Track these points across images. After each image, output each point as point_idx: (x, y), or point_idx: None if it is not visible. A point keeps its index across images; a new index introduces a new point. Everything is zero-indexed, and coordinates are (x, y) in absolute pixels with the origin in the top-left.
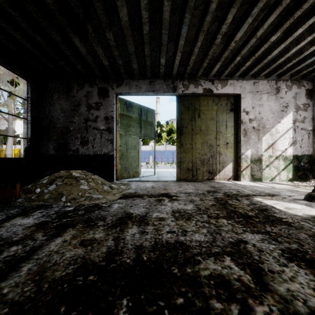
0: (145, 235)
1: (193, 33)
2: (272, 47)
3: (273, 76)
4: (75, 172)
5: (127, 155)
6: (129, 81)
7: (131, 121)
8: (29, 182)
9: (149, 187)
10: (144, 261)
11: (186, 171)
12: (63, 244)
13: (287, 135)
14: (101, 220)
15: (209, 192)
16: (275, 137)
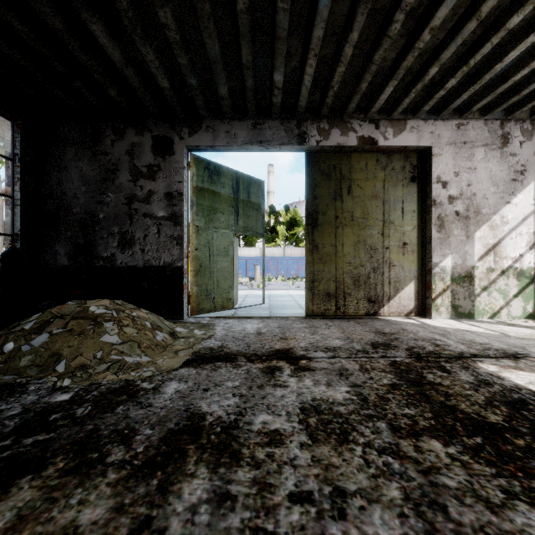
0: (226, 514)
1: (342, 12)
2: (506, 44)
3: (497, 111)
4: (96, 305)
5: (210, 267)
6: (214, 124)
7: (218, 202)
8: (10, 322)
9: (252, 334)
10: None
11: (324, 297)
12: None
13: (523, 227)
14: (122, 441)
15: (377, 346)
16: (500, 231)
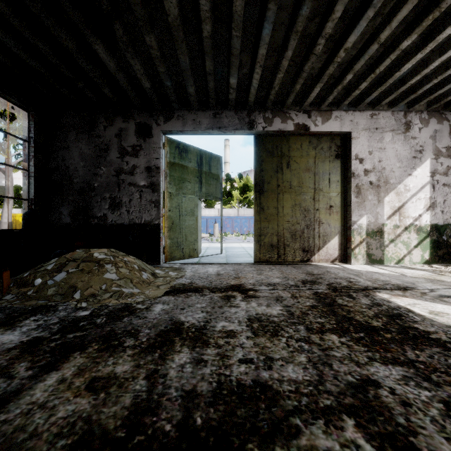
0: (202, 368)
1: (280, 37)
2: (402, 59)
3: (401, 105)
4: (98, 252)
5: (180, 224)
6: (183, 114)
7: (186, 174)
8: (29, 266)
9: (213, 274)
10: (197, 427)
11: (268, 248)
12: (57, 388)
13: (421, 194)
14: (131, 335)
15: (306, 282)
16: (403, 197)
